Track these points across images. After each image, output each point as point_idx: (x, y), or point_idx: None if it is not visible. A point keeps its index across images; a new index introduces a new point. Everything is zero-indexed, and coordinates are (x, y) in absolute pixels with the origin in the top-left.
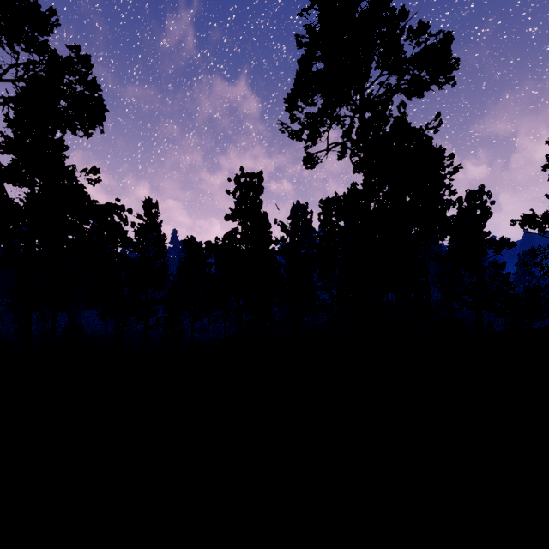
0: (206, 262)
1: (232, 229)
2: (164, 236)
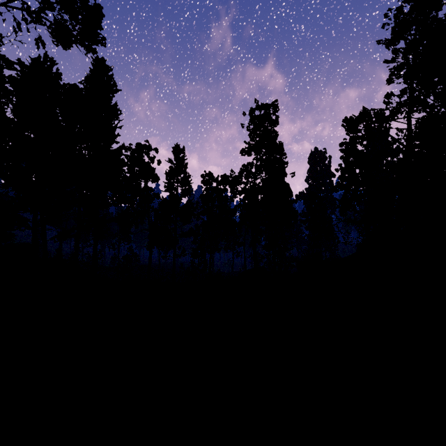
0: (221, 195)
1: (248, 163)
2: (189, 176)
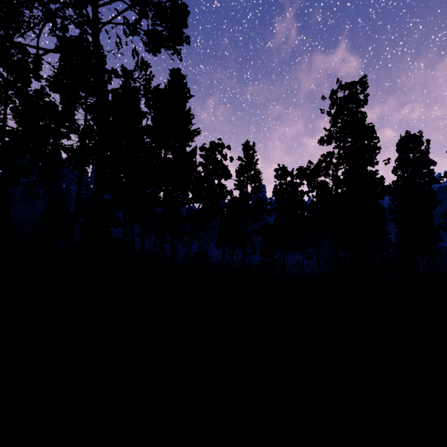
0: (297, 189)
1: (327, 153)
2: (259, 173)
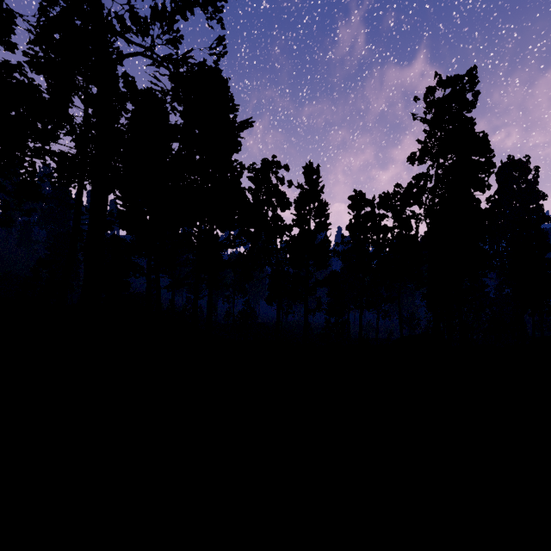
0: (380, 224)
1: (420, 174)
2: (326, 205)
